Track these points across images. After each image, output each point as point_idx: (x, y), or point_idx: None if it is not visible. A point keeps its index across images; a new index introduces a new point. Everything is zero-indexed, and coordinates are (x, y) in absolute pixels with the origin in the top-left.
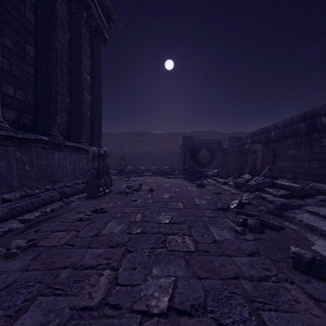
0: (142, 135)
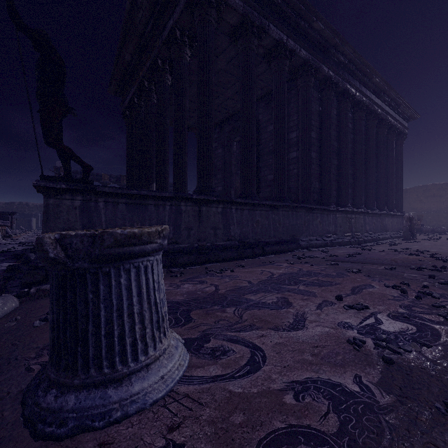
0: (443, 188)
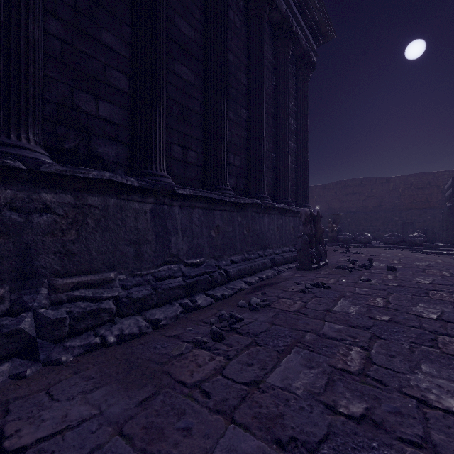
0: (362, 184)
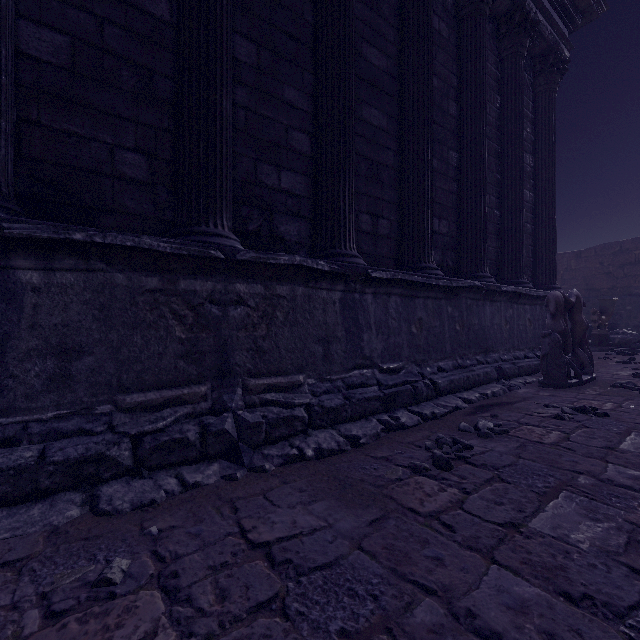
0: None
